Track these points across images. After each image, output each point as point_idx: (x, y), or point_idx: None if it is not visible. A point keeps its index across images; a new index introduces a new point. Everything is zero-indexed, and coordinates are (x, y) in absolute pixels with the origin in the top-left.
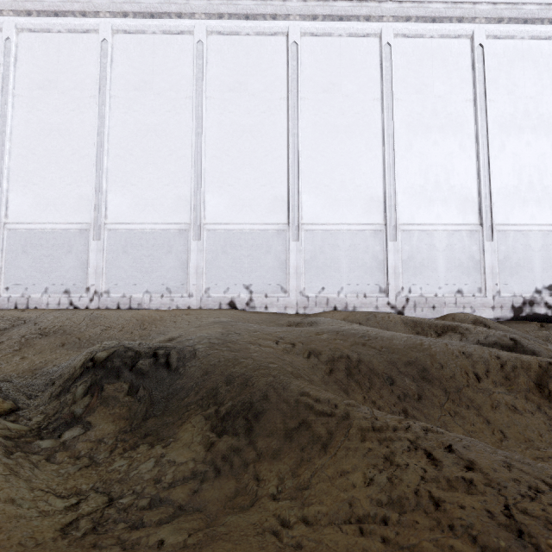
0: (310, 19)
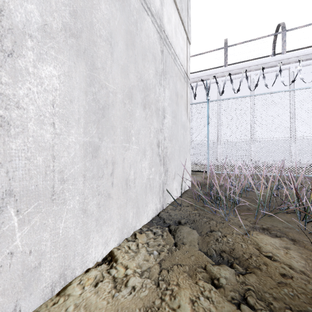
0: None
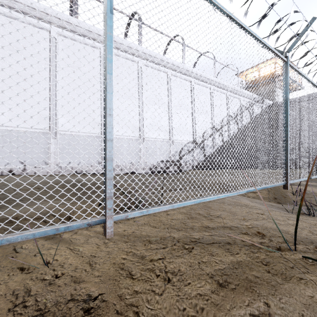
0: (63, 29)
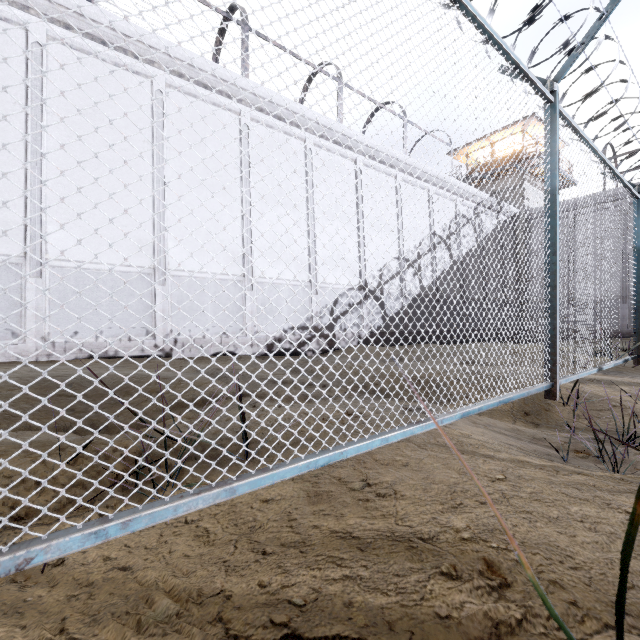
0: (61, 25)
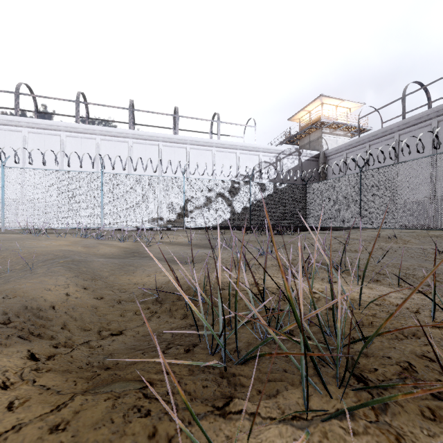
0: (69, 132)
